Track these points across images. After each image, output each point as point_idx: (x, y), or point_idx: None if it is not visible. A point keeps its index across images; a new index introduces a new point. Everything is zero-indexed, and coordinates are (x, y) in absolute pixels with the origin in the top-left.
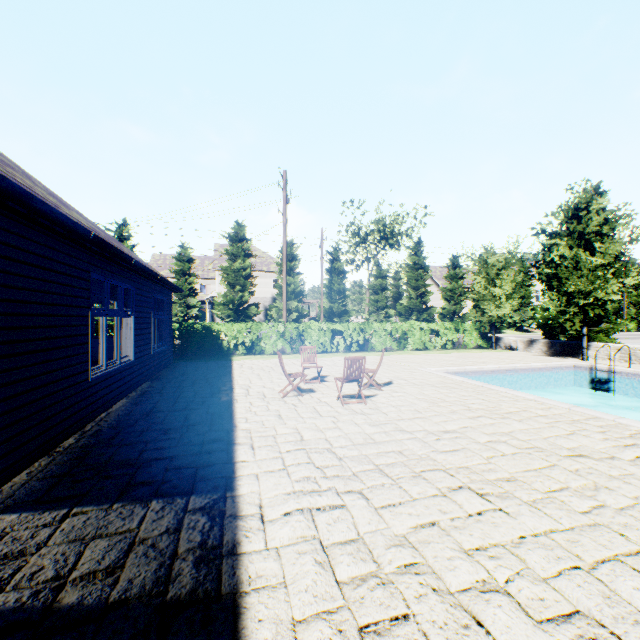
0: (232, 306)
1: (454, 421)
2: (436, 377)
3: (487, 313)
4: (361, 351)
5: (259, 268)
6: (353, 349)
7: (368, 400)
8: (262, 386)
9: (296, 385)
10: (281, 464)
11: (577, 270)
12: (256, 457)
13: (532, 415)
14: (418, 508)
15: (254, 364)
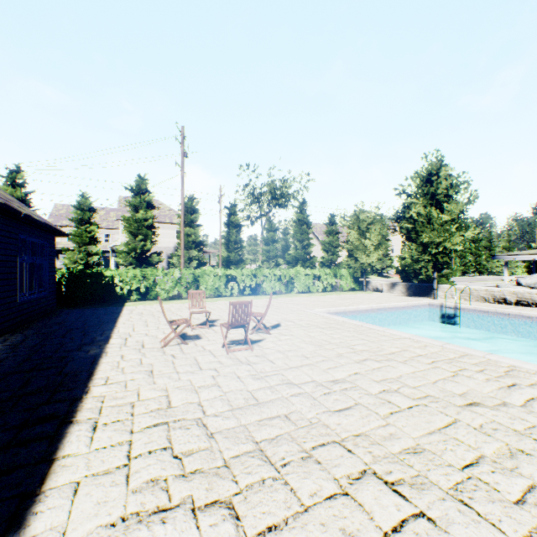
0: (134, 254)
1: (342, 367)
2: (320, 318)
3: (359, 261)
4: (254, 294)
5: (162, 220)
6: (246, 293)
7: (255, 346)
8: (145, 334)
9: (178, 333)
10: (125, 456)
11: (430, 225)
12: (92, 445)
13: (413, 355)
14: (312, 529)
15: (146, 309)
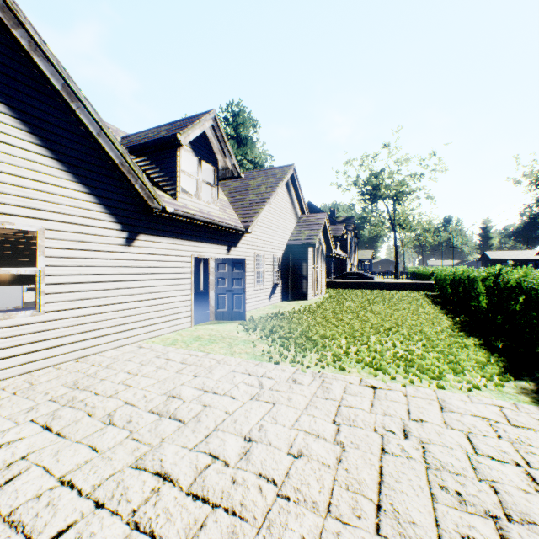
0: None
1: None
2: None
3: None
4: None
5: None
6: None
7: None
8: None
9: None
10: None
11: None
12: None
13: None
14: None
15: None
